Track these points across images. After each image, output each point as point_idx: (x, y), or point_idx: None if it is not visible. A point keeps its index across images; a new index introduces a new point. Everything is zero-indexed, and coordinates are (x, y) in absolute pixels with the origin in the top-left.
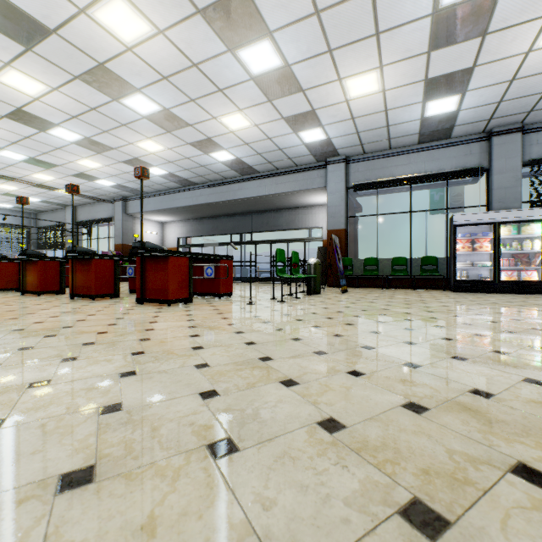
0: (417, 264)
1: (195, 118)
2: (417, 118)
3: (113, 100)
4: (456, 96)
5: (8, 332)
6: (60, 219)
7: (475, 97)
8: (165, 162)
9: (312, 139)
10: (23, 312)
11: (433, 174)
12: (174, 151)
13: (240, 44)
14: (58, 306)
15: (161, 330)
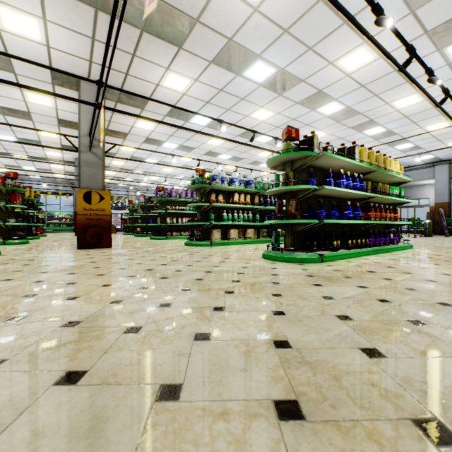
0: None
1: None
2: None
3: None
4: None
5: None
6: None
7: None
8: None
9: (424, 158)
10: None
11: None
12: None
13: (396, 145)
14: None
15: None
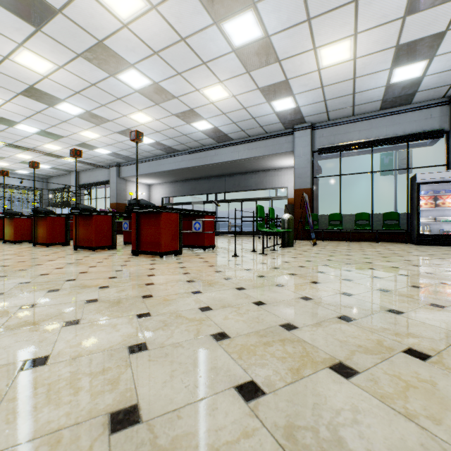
0: (378, 219)
1: (180, 91)
2: (383, 85)
3: (110, 76)
4: (423, 62)
5: (15, 285)
6: (66, 183)
7: (442, 62)
8: (153, 132)
9: (282, 108)
10: (32, 263)
11: (394, 137)
12: (160, 121)
13: (225, 16)
14: (63, 258)
15: (161, 285)
